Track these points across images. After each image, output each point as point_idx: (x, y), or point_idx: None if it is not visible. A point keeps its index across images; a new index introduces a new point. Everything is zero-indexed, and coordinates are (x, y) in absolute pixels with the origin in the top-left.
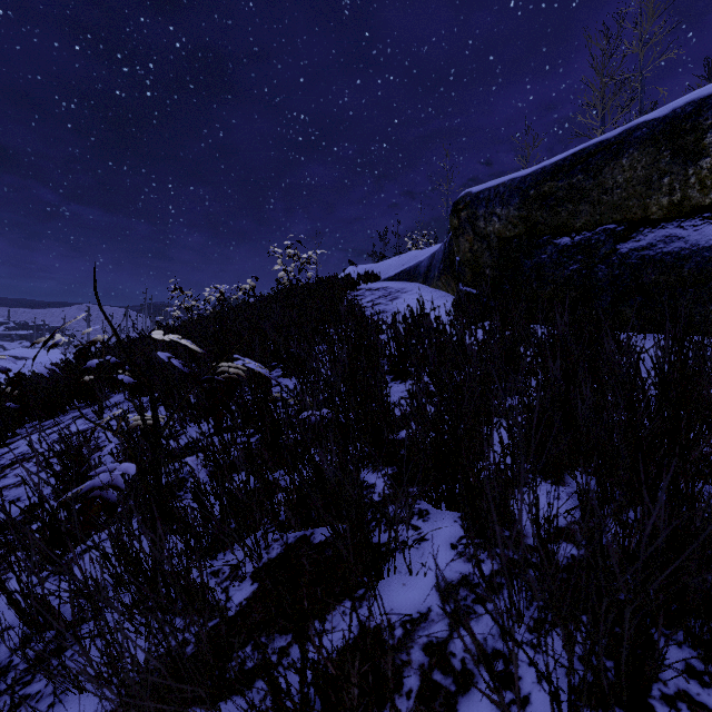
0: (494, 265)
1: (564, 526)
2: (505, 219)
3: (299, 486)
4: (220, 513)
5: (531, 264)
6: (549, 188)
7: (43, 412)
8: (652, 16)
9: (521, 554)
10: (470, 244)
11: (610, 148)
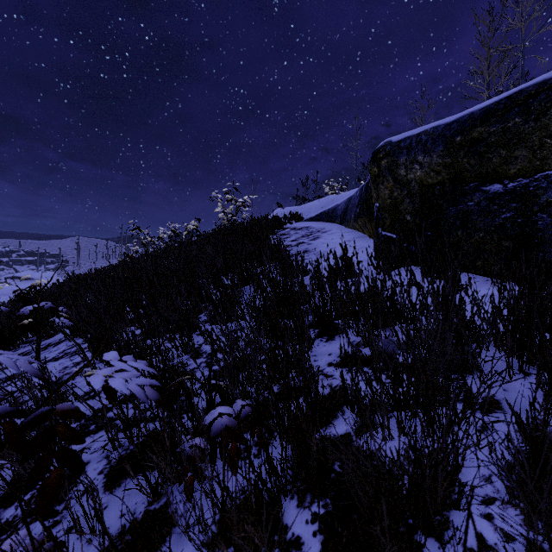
0: (415, 211)
1: None
2: (427, 167)
3: None
4: None
5: (455, 211)
6: (478, 134)
7: None
8: None
9: None
10: (389, 191)
11: None
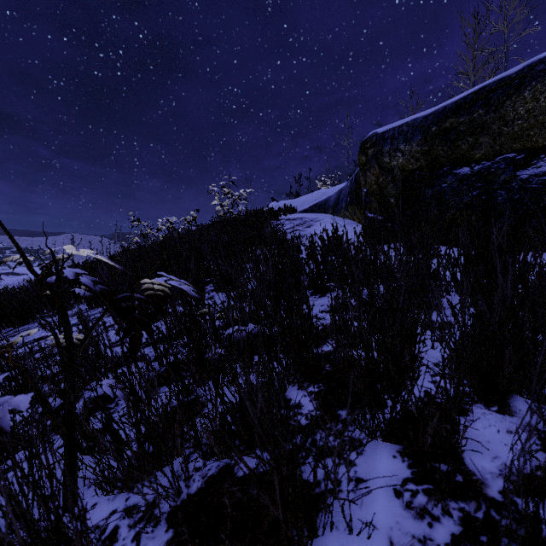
0: (398, 194)
1: (529, 472)
2: (408, 154)
3: (222, 413)
4: (137, 442)
5: (432, 192)
6: (450, 124)
7: (17, 319)
8: (514, 0)
9: (484, 512)
10: (375, 177)
11: (511, 83)
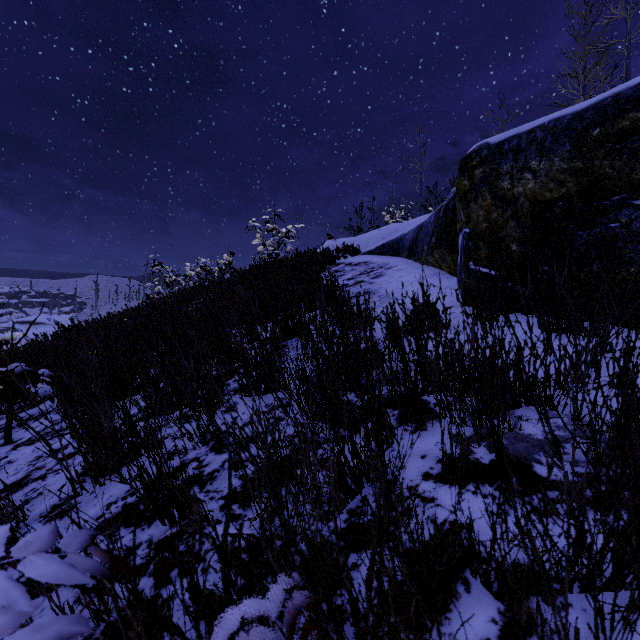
0: (524, 238)
1: None
2: (545, 175)
3: None
4: None
5: (588, 236)
6: (630, 122)
7: None
8: None
9: None
10: (485, 211)
11: None
